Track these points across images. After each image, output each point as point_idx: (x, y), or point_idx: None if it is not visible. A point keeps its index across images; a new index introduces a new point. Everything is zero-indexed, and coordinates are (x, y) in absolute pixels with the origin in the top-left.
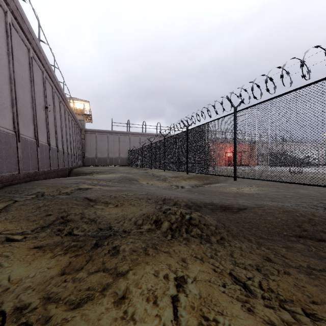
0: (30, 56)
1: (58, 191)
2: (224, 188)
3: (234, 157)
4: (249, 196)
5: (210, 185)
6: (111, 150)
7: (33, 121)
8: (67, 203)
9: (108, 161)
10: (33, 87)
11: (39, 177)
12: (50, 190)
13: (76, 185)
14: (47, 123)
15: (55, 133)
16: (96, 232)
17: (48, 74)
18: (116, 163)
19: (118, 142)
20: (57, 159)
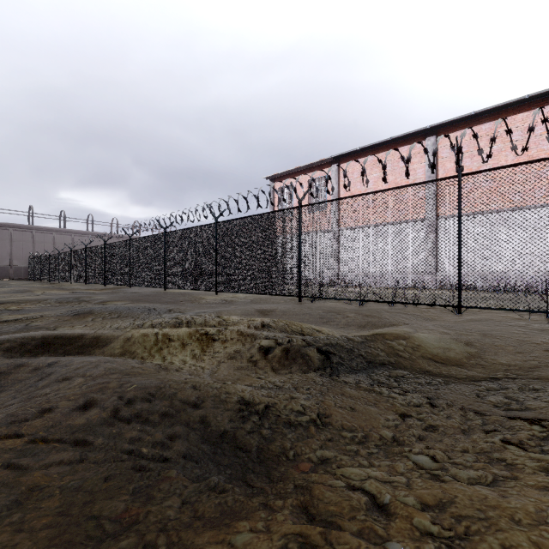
0: None
1: None
2: None
3: (104, 272)
4: None
5: None
6: None
7: None
8: None
9: None
10: None
11: None
12: None
13: None
14: None
15: None
16: None
17: None
18: (5, 276)
19: (9, 242)
20: None
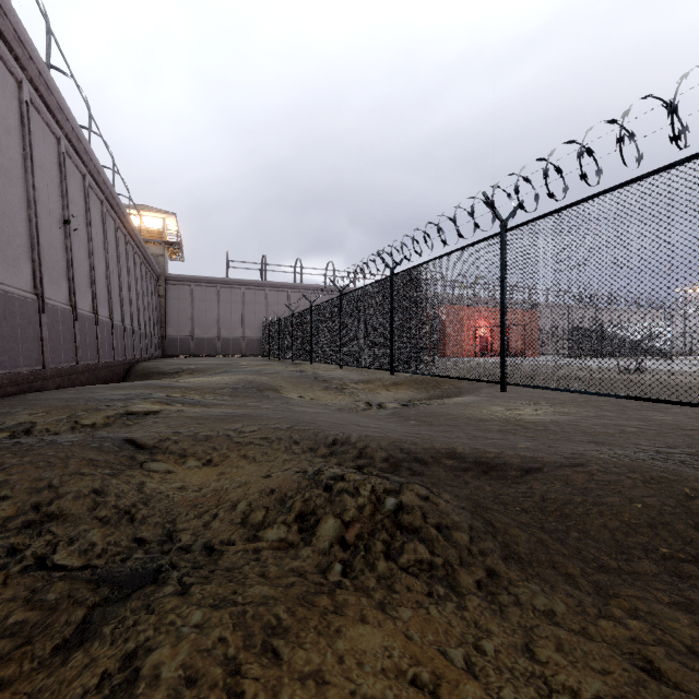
0: (24, 99)
1: (72, 420)
2: (476, 409)
3: (501, 337)
4: (538, 430)
5: (444, 401)
6: (226, 322)
7: (31, 252)
8: (66, 461)
9: (219, 346)
10: (32, 172)
11: (45, 382)
12: (52, 419)
13: (122, 405)
14: (69, 257)
15: (90, 281)
16: (125, 553)
17: (72, 145)
18: (237, 351)
19: (241, 305)
20: (96, 342)
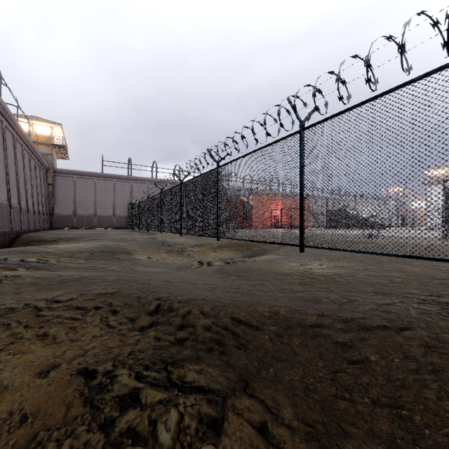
0: None
1: None
2: (279, 264)
3: (300, 211)
4: (329, 281)
5: (255, 259)
6: (101, 204)
7: None
8: None
9: (96, 221)
10: None
11: None
12: None
13: None
14: None
15: None
16: None
17: None
18: (110, 225)
19: (112, 192)
20: None
